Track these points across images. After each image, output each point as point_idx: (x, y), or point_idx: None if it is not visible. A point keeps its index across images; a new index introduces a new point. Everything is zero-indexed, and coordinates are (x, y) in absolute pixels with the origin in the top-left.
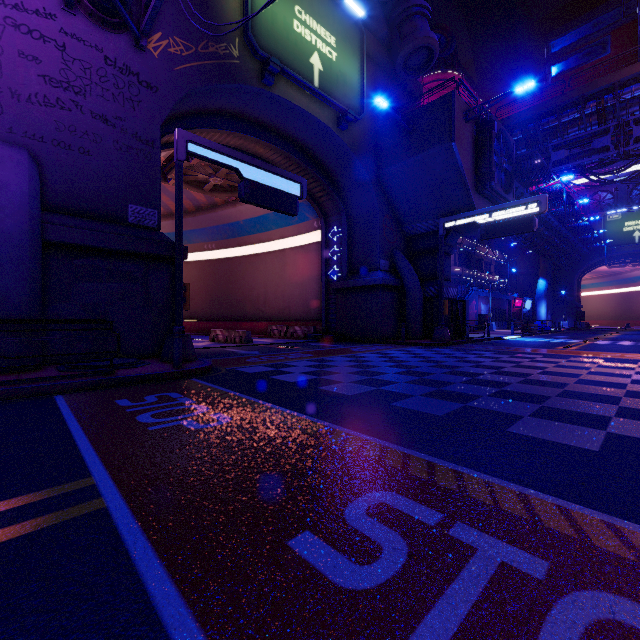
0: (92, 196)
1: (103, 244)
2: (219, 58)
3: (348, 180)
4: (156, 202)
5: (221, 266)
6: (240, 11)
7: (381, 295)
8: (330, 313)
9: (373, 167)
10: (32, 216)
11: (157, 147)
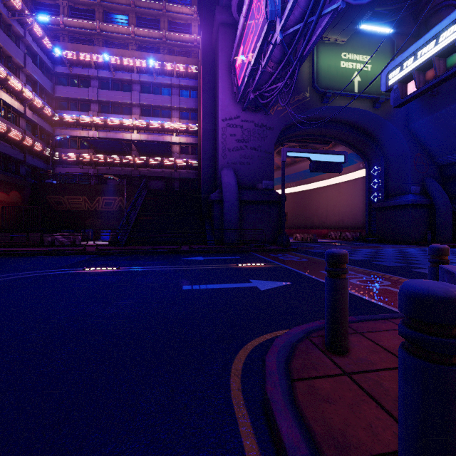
0: (250, 180)
1: (255, 199)
2: (299, 102)
3: (384, 136)
4: (272, 177)
5: (298, 196)
6: (310, 73)
7: (411, 211)
8: (372, 224)
9: (404, 124)
10: (236, 193)
11: (273, 153)
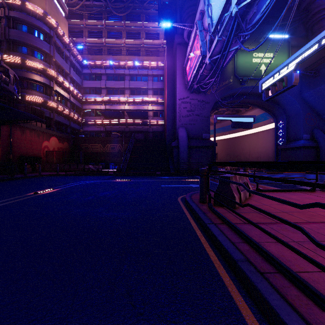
0: (195, 134)
1: (198, 145)
2: (226, 85)
3: (284, 102)
4: (209, 132)
5: (230, 141)
6: (233, 67)
7: (302, 151)
8: (278, 159)
9: (298, 94)
10: (187, 142)
11: (209, 117)
